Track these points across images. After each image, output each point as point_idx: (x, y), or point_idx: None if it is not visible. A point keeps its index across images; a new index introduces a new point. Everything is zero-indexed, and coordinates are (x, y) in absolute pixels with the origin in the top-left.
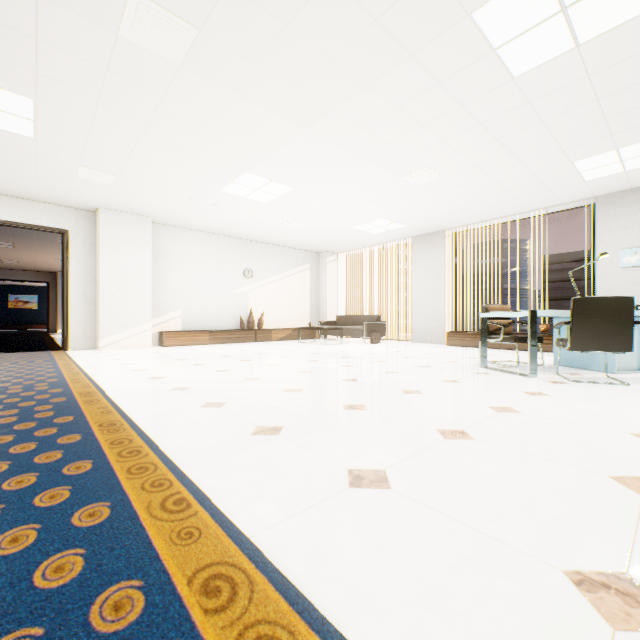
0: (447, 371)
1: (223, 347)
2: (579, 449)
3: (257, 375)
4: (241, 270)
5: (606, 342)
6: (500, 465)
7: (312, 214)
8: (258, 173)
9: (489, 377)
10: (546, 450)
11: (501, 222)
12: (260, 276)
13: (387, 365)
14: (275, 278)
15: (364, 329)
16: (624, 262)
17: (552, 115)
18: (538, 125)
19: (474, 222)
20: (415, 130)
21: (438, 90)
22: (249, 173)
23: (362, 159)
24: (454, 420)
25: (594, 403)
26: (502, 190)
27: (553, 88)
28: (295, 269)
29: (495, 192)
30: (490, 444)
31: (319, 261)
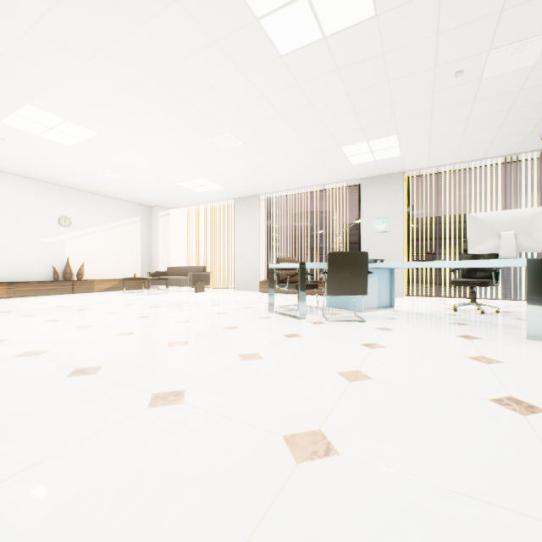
0: (237, 317)
1: (21, 301)
2: (282, 400)
3: (11, 335)
4: (56, 218)
5: (351, 288)
6: (176, 442)
7: (130, 165)
8: (45, 107)
9: (268, 321)
10: (248, 407)
11: (301, 192)
12: (81, 225)
13: (186, 314)
14: (100, 228)
15: (190, 279)
16: (377, 228)
17: (319, 101)
18: (310, 108)
19: (281, 190)
20: (207, 90)
21: (217, 50)
22: (32, 105)
23: (163, 112)
24: (187, 377)
25: (331, 341)
26: (296, 164)
27: (314, 75)
28: (124, 221)
29: (291, 165)
30: (195, 407)
31: (152, 215)
